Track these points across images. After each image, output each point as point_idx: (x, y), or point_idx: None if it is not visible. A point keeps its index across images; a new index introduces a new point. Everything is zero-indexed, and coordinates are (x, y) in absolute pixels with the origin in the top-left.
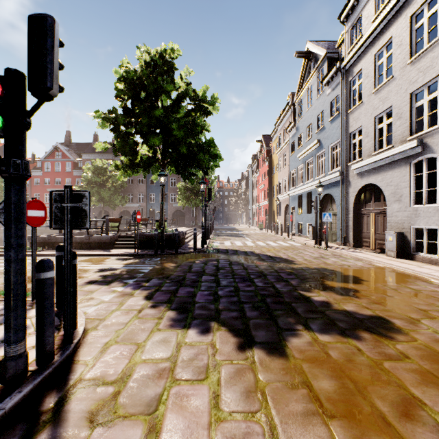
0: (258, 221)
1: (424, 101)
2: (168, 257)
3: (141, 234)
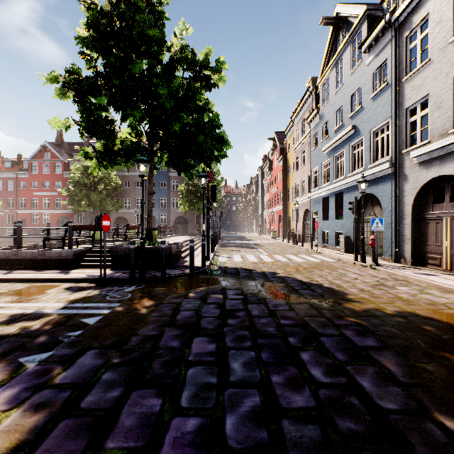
0: (270, 228)
1: None
2: (148, 284)
3: (117, 247)
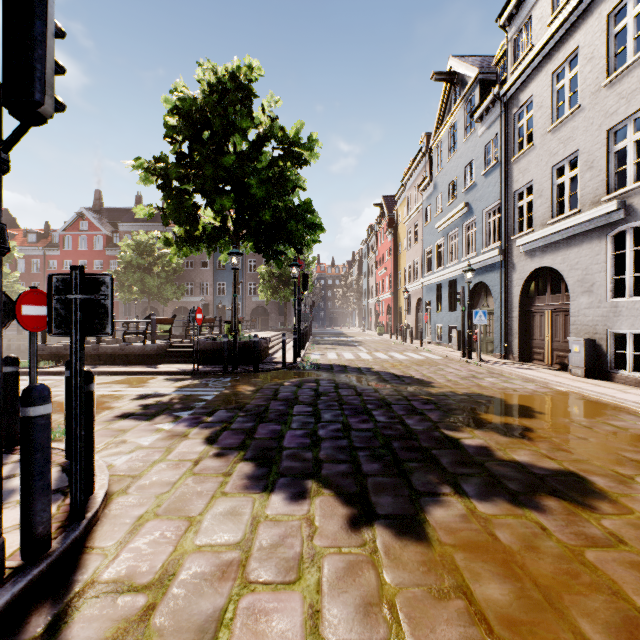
0: (376, 322)
1: (629, 143)
2: (243, 376)
3: (204, 341)
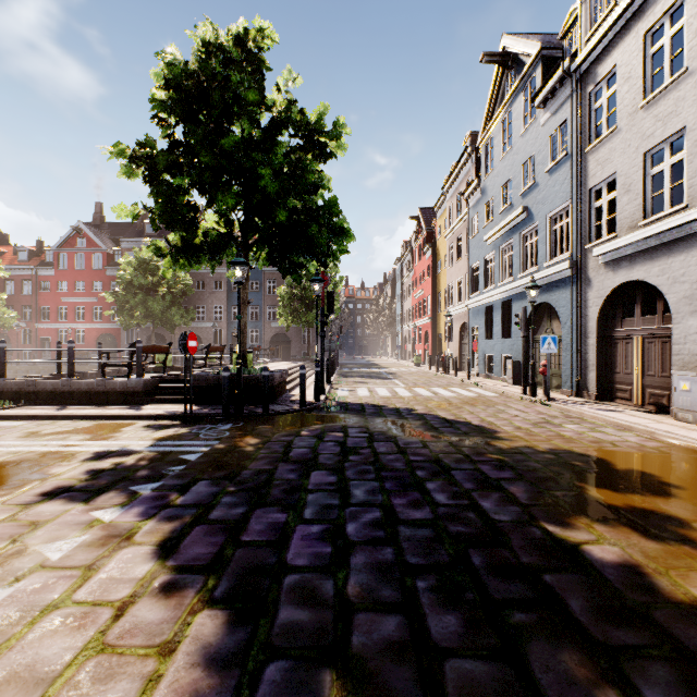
0: (412, 351)
1: None
2: (248, 422)
3: (202, 375)
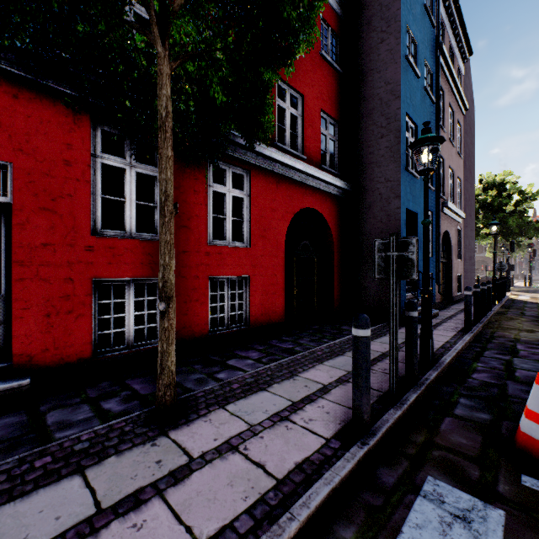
0: None
1: None
2: None
3: (483, 277)
